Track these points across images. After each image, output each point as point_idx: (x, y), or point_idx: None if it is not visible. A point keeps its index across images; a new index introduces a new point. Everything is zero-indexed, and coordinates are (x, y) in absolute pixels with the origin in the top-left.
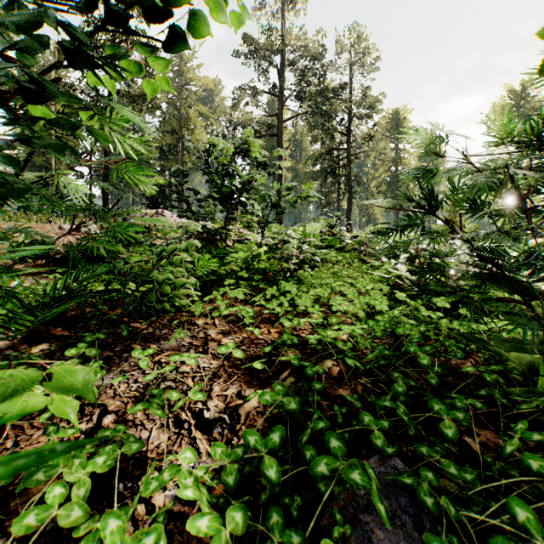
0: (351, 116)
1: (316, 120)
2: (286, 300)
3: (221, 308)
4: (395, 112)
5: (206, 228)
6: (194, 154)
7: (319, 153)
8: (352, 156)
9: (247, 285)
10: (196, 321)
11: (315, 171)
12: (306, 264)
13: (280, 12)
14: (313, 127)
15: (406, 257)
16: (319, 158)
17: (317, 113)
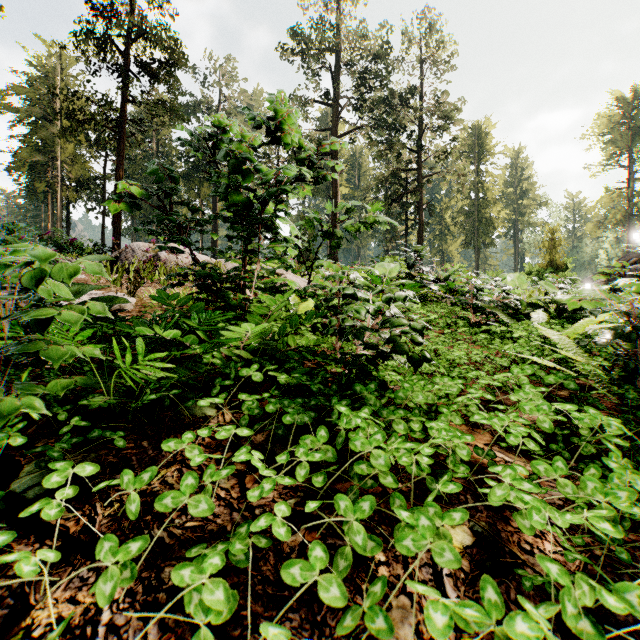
0: (422, 130)
1: (379, 134)
2: (357, 516)
3: (97, 594)
4: (476, 126)
5: (210, 268)
6: (190, 144)
7: (382, 176)
8: (423, 180)
9: (257, 406)
10: (30, 611)
11: (378, 198)
12: (397, 353)
13: (335, 1)
14: (375, 144)
15: (610, 329)
16: (382, 182)
17: (380, 126)
